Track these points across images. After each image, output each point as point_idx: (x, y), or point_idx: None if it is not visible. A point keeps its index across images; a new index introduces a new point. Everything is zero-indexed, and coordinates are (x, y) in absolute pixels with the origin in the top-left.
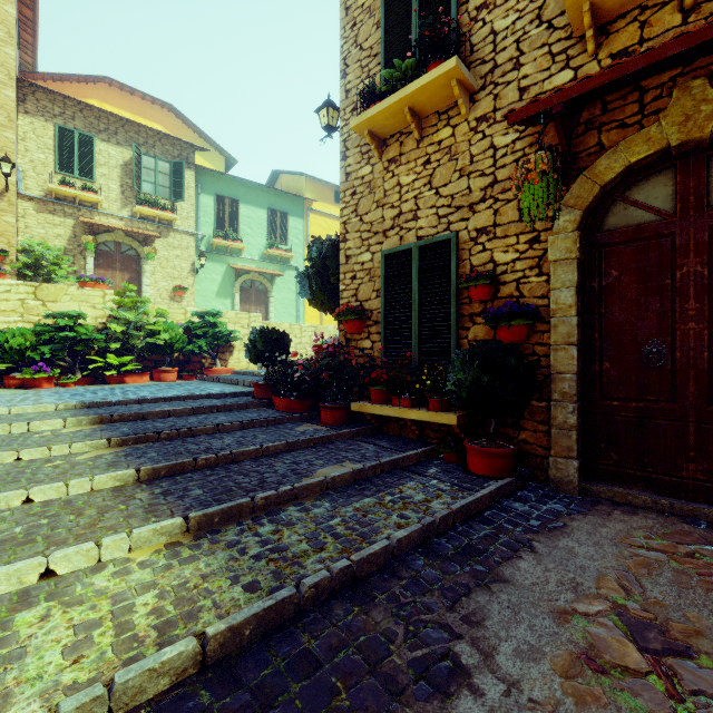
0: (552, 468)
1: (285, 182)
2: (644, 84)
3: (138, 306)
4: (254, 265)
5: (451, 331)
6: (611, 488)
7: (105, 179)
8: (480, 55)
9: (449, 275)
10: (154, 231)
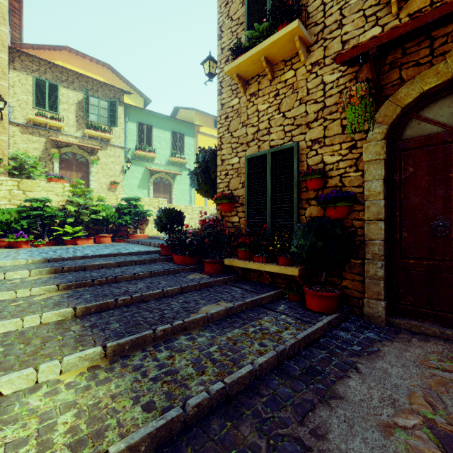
0: (365, 306)
1: (182, 114)
2: (434, 34)
3: (86, 194)
4: (162, 168)
5: (294, 210)
6: (408, 321)
7: (66, 112)
8: (314, 19)
9: (292, 172)
10: (97, 145)
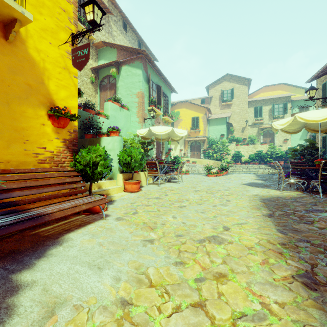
0: None
1: None
2: None
3: (273, 148)
4: None
5: None
6: None
7: (264, 115)
8: None
9: None
10: None
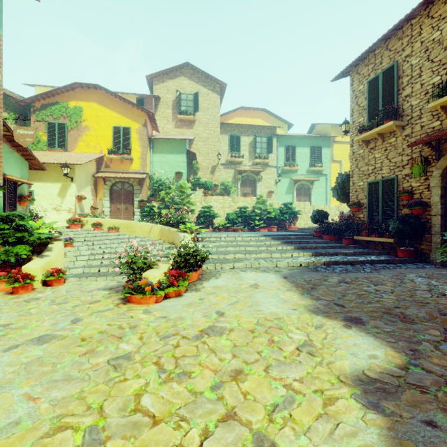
0: (431, 257)
1: (319, 128)
2: None
3: (264, 203)
4: (303, 176)
5: (394, 211)
6: None
7: (243, 151)
8: (406, 113)
9: (393, 191)
10: (260, 168)
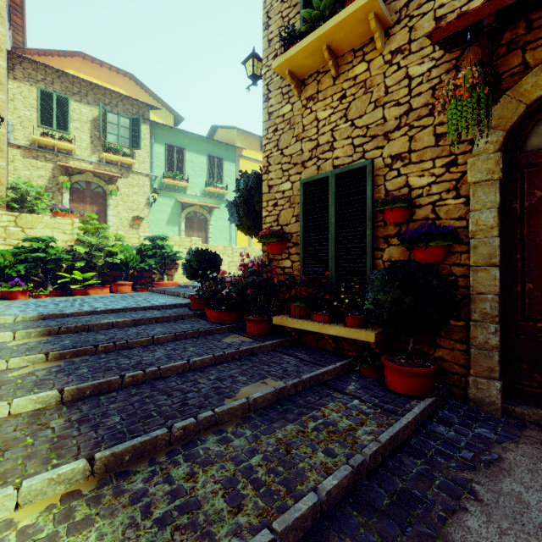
0: (471, 387)
1: (221, 134)
2: None
3: (99, 232)
4: (196, 200)
5: (367, 252)
6: (536, 411)
7: (78, 132)
8: None
9: (364, 200)
10: (117, 172)
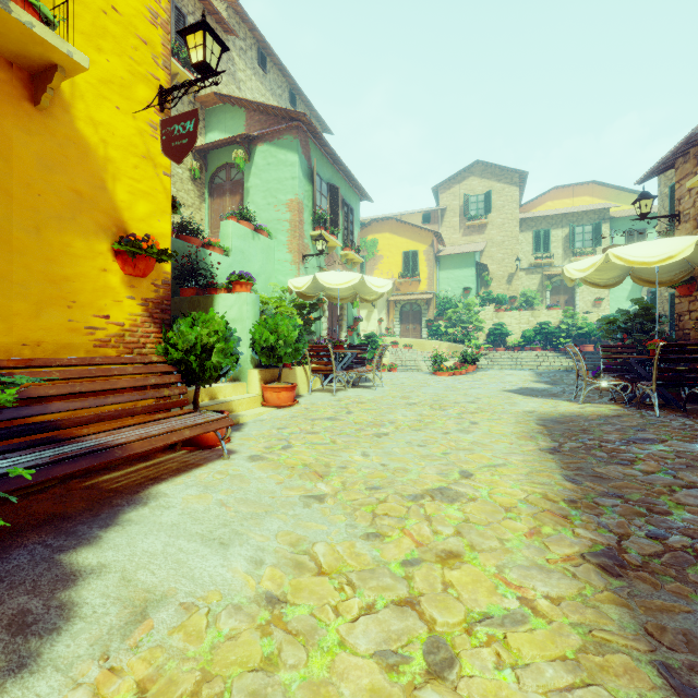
0: None
1: None
2: None
3: (573, 316)
4: None
5: None
6: None
7: (555, 249)
8: None
9: None
10: None
